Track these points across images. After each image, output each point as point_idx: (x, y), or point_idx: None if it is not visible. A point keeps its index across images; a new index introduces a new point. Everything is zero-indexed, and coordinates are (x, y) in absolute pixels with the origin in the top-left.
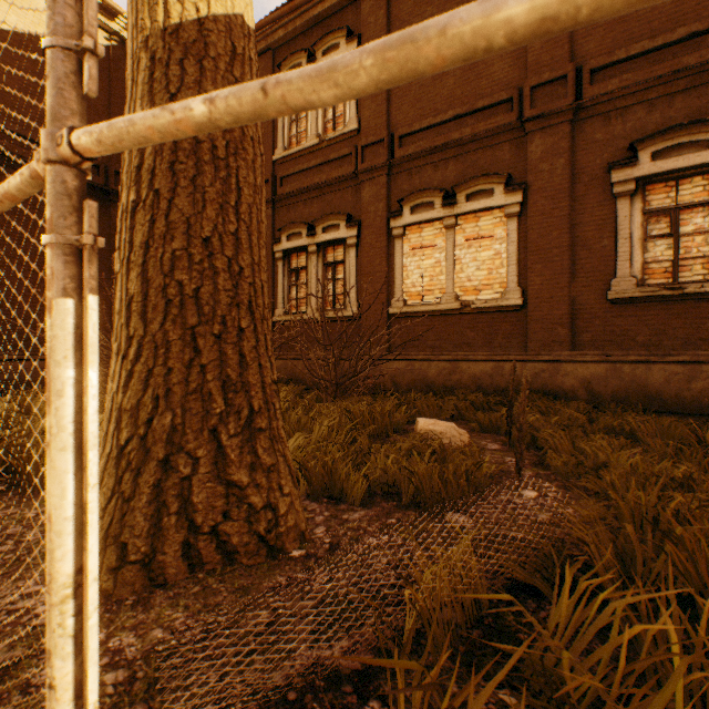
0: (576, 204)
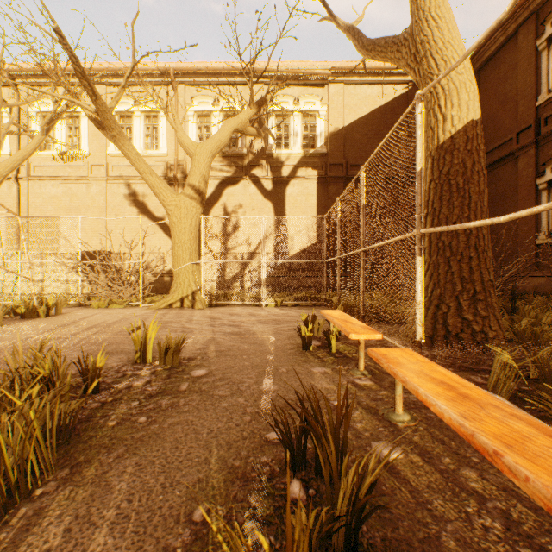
0: None
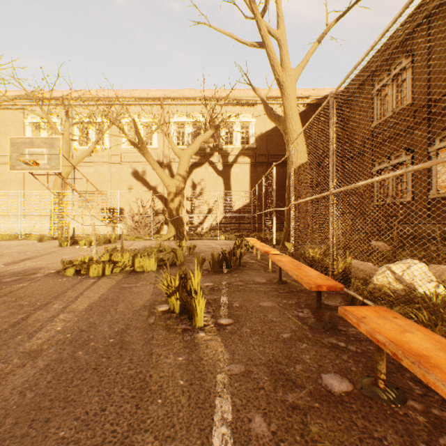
0: None
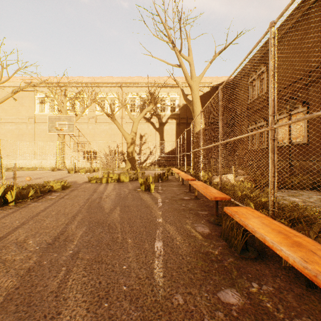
0: None
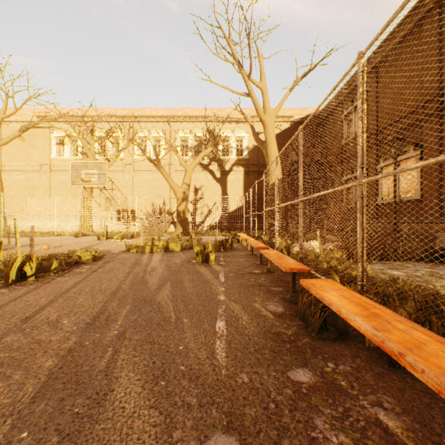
0: (442, 152)
